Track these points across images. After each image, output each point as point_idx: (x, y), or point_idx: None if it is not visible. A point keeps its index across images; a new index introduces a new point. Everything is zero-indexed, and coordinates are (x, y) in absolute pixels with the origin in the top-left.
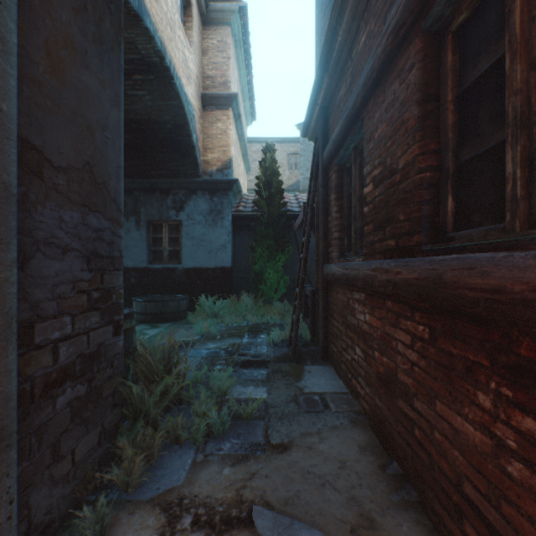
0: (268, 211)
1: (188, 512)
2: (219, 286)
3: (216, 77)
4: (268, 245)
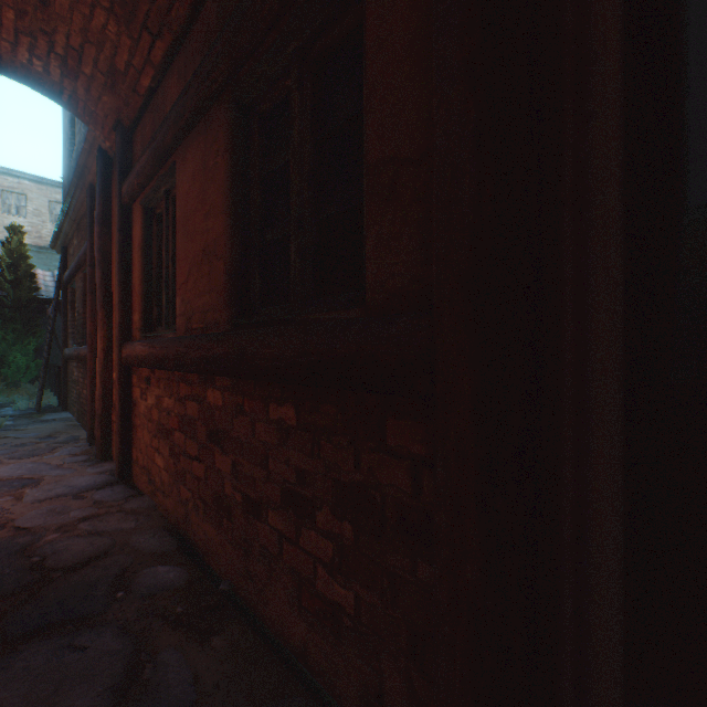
0: (15, 294)
1: None
2: None
3: None
4: (15, 329)
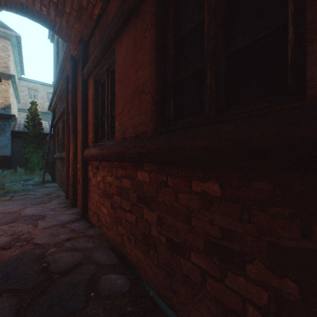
0: (33, 131)
1: (16, 196)
2: (3, 165)
3: (1, 63)
4: (33, 146)
